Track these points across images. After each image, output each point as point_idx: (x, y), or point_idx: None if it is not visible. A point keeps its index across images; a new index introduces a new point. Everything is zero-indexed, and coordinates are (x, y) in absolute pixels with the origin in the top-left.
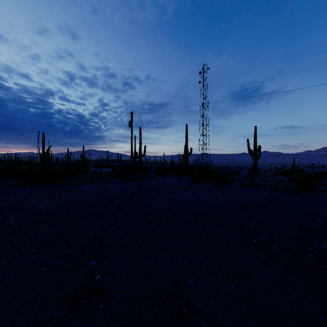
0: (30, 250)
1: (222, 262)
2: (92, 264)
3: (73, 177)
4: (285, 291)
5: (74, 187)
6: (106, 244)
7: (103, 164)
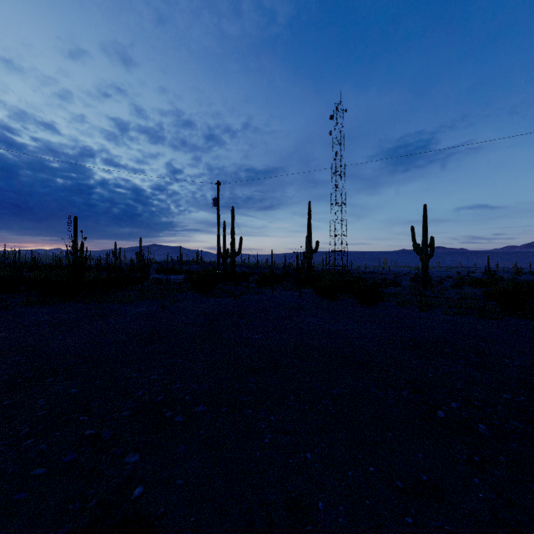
0: (21, 429)
1: (383, 461)
2: (131, 462)
3: (121, 290)
4: (521, 533)
5: (120, 307)
6: (162, 417)
7: (173, 269)
